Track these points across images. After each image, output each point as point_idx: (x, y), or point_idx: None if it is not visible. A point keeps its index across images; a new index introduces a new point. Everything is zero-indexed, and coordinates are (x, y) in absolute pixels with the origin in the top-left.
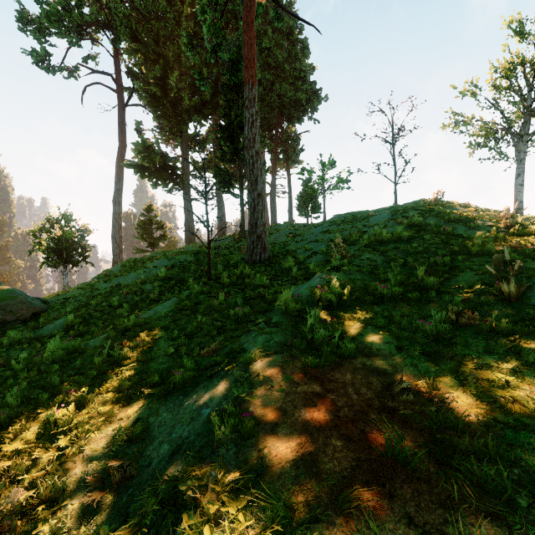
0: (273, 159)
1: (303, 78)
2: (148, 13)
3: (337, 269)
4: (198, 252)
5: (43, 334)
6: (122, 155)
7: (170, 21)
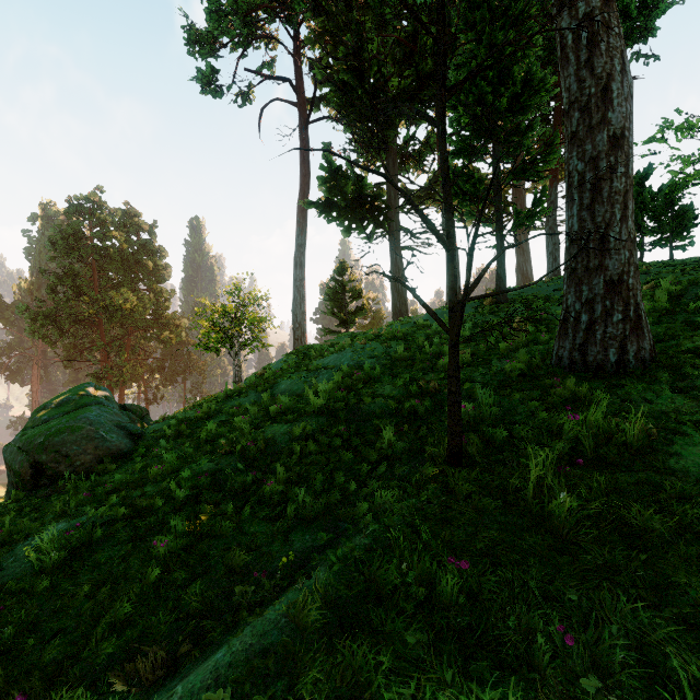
0: None
1: None
2: None
3: None
4: (412, 333)
5: None
6: (304, 196)
7: None
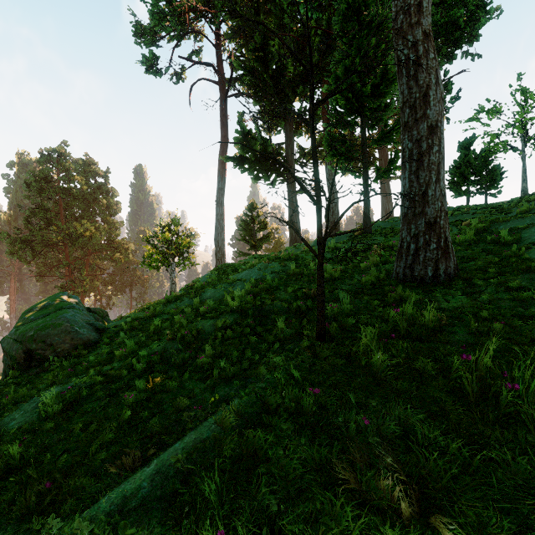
0: None
1: None
2: None
3: None
4: (302, 256)
5: None
6: (224, 152)
7: None
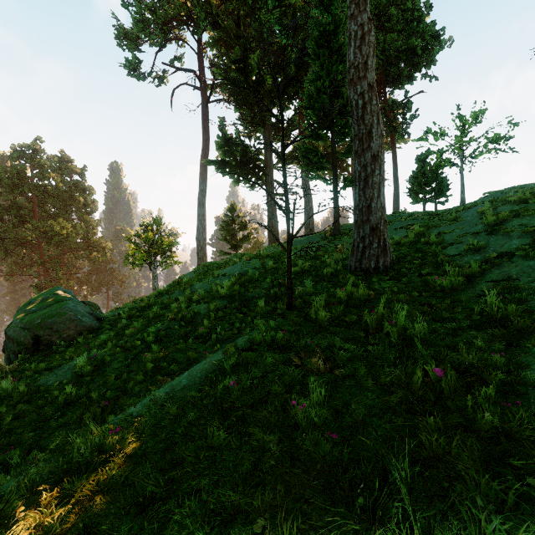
0: None
1: None
2: None
3: None
4: (279, 254)
5: (42, 386)
6: (205, 155)
7: None
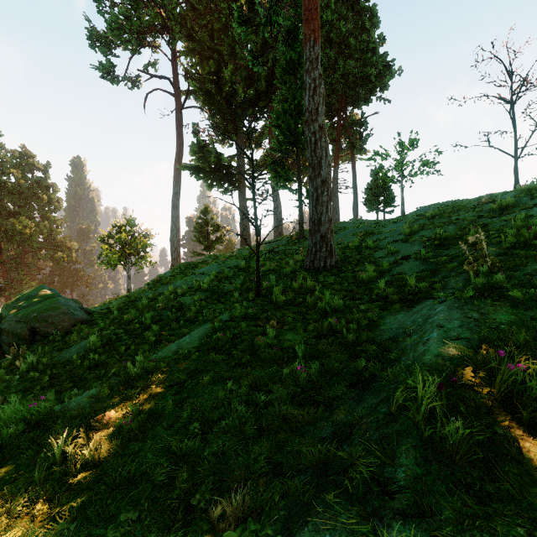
0: (335, 149)
1: (371, 52)
2: (202, 7)
3: (489, 295)
4: (250, 255)
5: (62, 360)
6: (179, 159)
7: (224, 10)
